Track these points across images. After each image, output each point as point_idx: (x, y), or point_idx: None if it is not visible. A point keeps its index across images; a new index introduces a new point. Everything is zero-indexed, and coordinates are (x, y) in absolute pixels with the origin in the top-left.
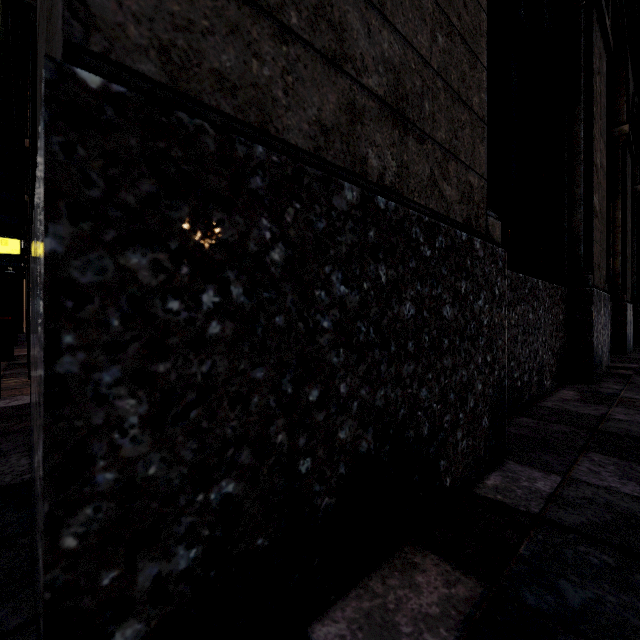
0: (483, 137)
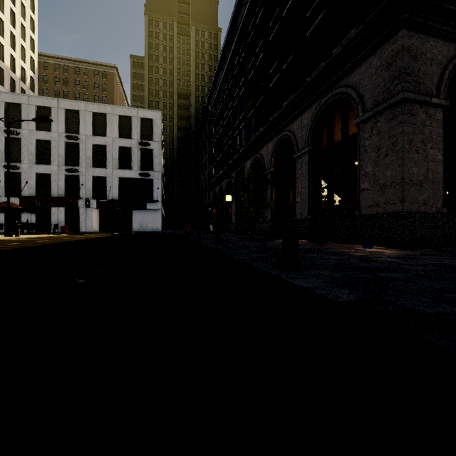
0: (441, 198)
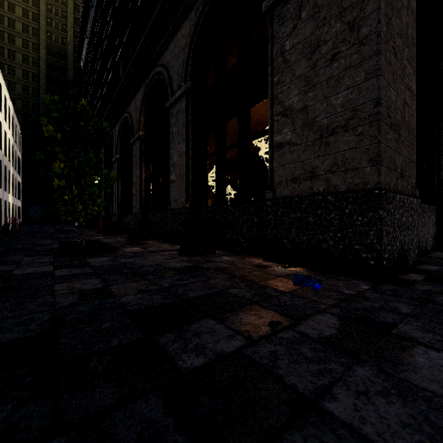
0: (415, 168)
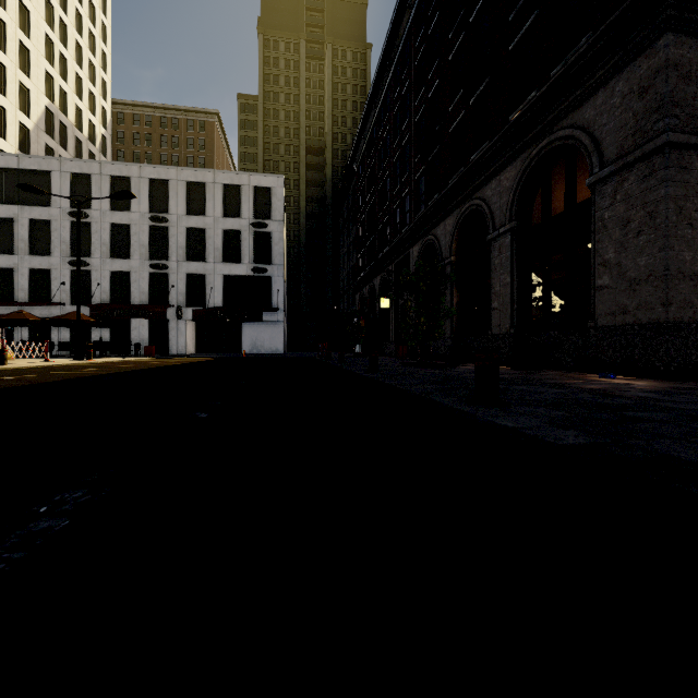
0: None
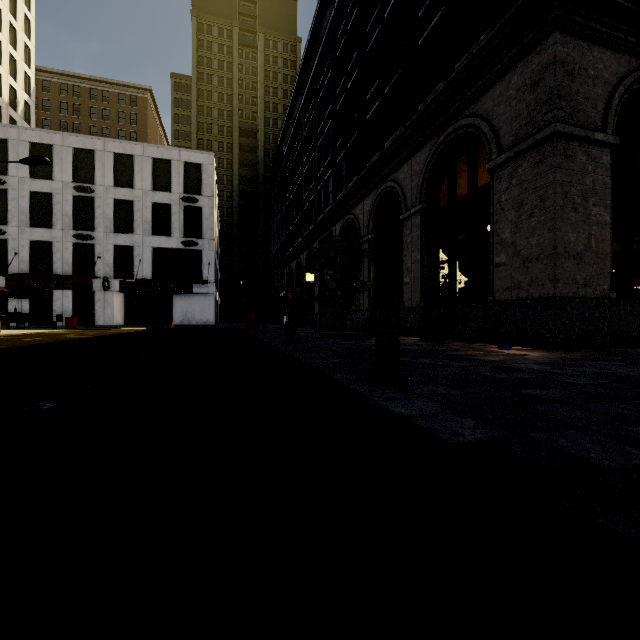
0: (608, 277)
